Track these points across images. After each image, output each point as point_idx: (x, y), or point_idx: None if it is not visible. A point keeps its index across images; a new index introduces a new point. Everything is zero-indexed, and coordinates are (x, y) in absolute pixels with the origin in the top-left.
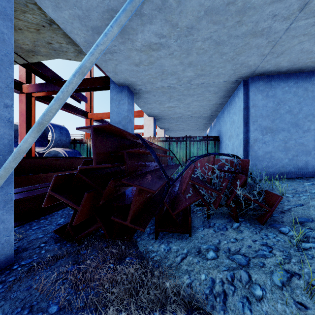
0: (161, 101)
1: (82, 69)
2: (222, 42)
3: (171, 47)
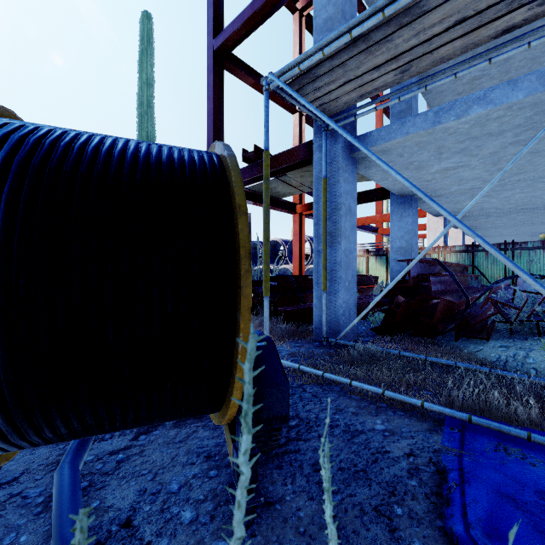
0: (458, 201)
1: (427, 249)
2: (541, 150)
3: (471, 165)
